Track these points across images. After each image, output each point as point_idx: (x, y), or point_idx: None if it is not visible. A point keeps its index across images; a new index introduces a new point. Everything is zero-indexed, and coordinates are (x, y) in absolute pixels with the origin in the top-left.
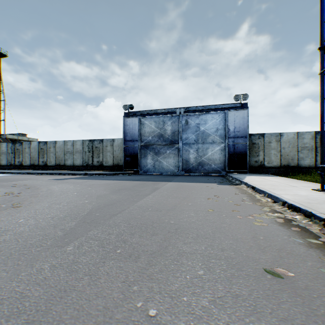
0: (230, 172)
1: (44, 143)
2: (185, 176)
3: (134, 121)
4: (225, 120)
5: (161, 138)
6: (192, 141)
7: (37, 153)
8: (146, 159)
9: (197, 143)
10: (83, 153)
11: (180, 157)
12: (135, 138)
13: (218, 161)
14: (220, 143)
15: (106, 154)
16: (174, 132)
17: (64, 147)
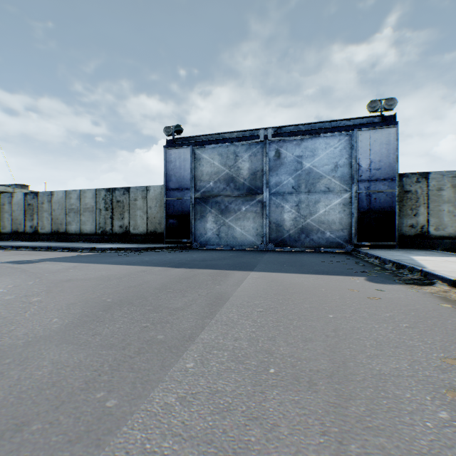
0: (361, 247)
1: (34, 196)
2: (277, 255)
3: (184, 154)
4: (351, 148)
5: (232, 184)
6: (288, 189)
7: (23, 212)
8: (204, 222)
9: (298, 193)
10: (96, 212)
11: (266, 217)
12: (184, 185)
13: (337, 226)
14: (342, 193)
15: (136, 213)
16: (255, 172)
17: (66, 201)
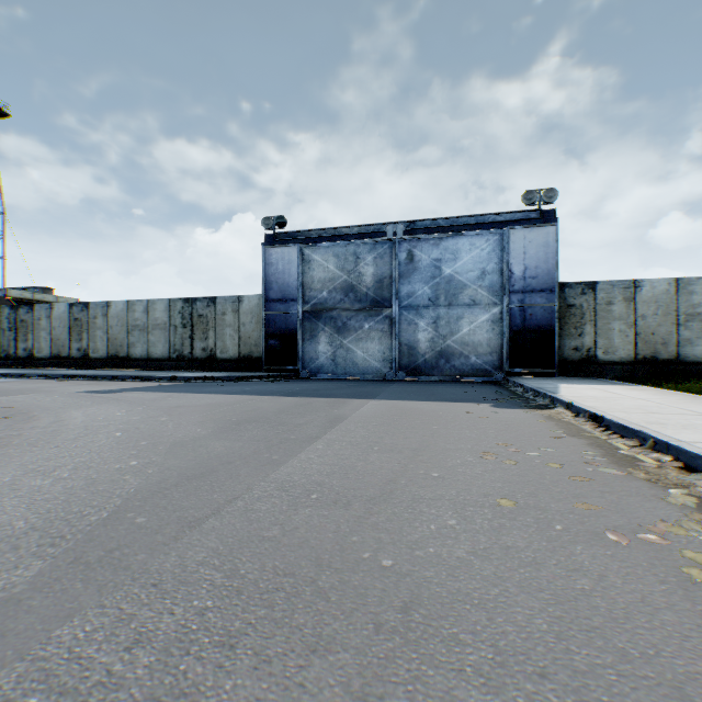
0: (514, 375)
1: (83, 308)
2: (407, 385)
3: (288, 255)
4: (501, 250)
5: (351, 294)
6: (424, 302)
7: (67, 330)
8: (316, 344)
9: (436, 307)
10: (169, 330)
11: (395, 338)
12: (290, 295)
13: (484, 348)
14: (490, 306)
15: (224, 331)
16: (381, 279)
17: (128, 315)
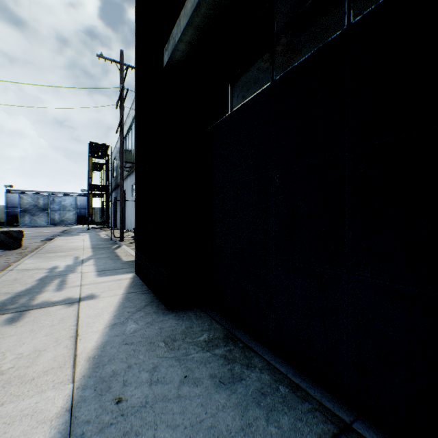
0: (79, 225)
1: None
2: (53, 227)
3: (16, 196)
4: (76, 200)
5: (37, 207)
6: (58, 209)
7: None
8: (25, 218)
9: (61, 211)
10: None
11: (50, 217)
12: (16, 206)
13: (72, 219)
14: (74, 211)
15: None
16: (46, 204)
17: None
